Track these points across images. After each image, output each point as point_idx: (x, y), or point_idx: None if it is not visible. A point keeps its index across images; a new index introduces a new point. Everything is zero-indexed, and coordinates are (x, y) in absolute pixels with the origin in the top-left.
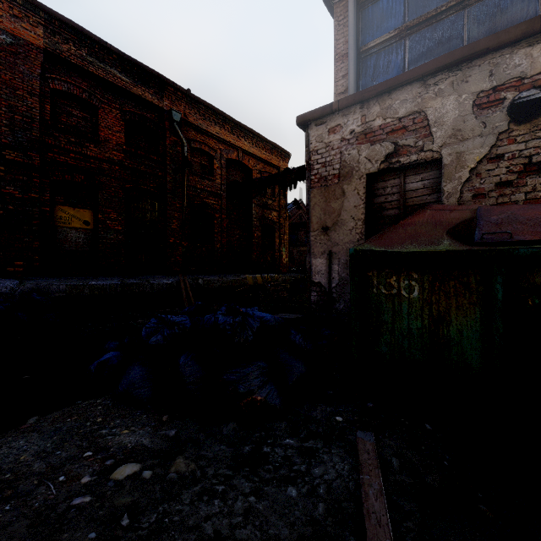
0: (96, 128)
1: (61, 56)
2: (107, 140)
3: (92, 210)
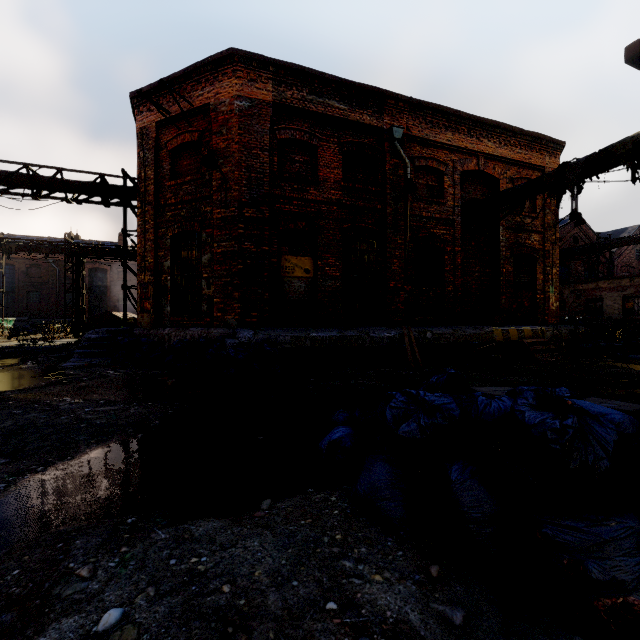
0: (316, 170)
1: (286, 104)
2: (326, 180)
3: (312, 257)
